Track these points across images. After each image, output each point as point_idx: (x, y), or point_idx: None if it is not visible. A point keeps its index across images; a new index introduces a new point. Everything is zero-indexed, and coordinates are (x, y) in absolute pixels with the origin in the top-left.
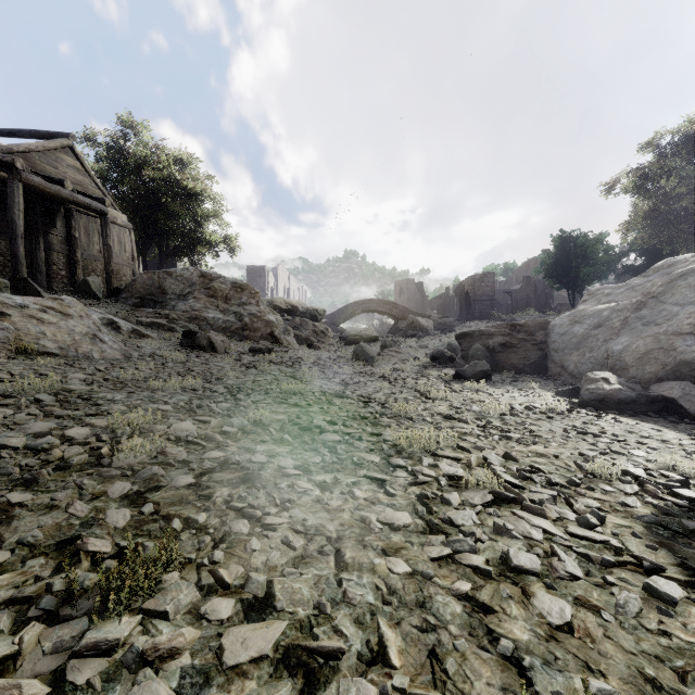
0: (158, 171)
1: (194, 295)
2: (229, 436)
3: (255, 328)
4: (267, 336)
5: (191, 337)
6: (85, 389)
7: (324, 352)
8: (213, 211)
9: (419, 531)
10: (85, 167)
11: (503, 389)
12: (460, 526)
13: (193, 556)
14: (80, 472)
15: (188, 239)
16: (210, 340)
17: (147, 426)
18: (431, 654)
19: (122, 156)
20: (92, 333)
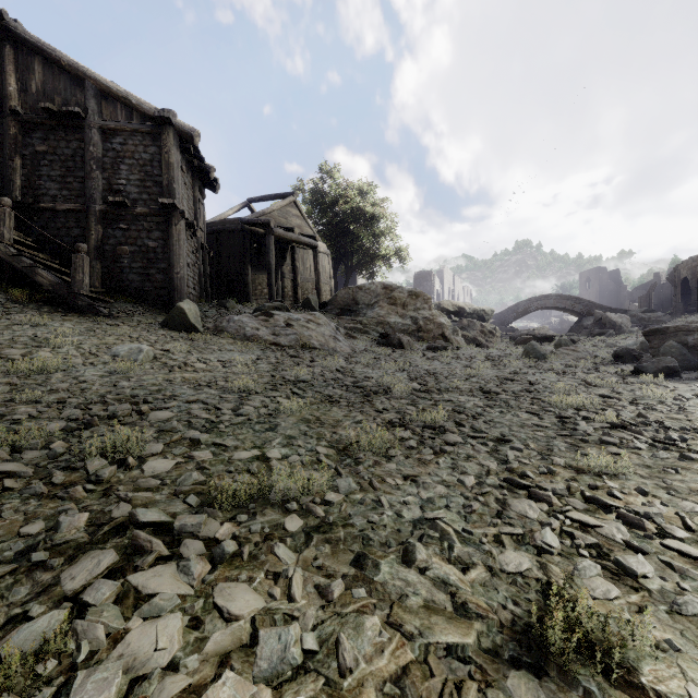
0: (346, 204)
1: (379, 304)
2: (440, 391)
3: (428, 330)
4: (439, 336)
5: (385, 337)
6: (350, 367)
7: (493, 350)
8: (387, 228)
9: (554, 429)
10: (302, 214)
11: (688, 384)
12: (580, 430)
13: (447, 420)
14: (383, 396)
15: (367, 255)
16: (399, 340)
17: (397, 383)
18: (548, 448)
19: (320, 197)
20: (333, 336)
